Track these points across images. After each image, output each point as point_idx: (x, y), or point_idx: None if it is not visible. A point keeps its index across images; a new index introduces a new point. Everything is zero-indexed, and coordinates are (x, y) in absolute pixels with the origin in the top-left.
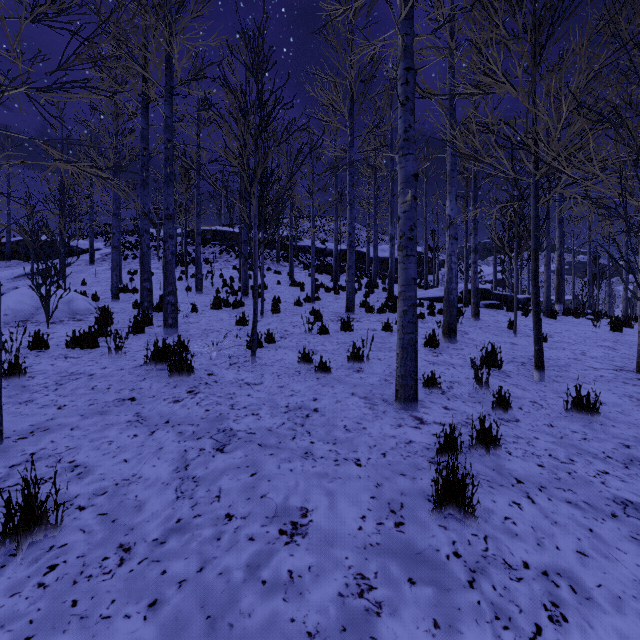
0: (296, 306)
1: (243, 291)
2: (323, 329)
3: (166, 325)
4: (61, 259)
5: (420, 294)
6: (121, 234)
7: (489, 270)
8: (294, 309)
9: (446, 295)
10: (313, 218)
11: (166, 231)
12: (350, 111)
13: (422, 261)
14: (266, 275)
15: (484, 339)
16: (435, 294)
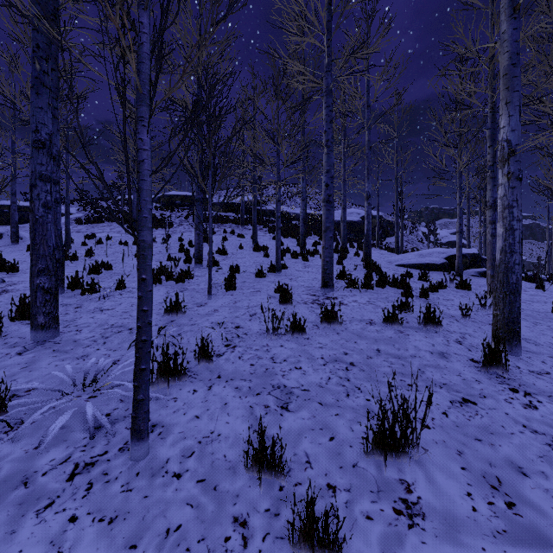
0: (257, 277)
1: (196, 258)
2: (296, 327)
3: (34, 326)
4: (13, 222)
5: (397, 259)
6: (96, 200)
7: (443, 233)
8: (255, 282)
9: (502, 273)
10: (278, 170)
11: (34, 168)
12: (327, 24)
13: (382, 224)
14: (229, 238)
15: (552, 341)
16: (417, 260)
